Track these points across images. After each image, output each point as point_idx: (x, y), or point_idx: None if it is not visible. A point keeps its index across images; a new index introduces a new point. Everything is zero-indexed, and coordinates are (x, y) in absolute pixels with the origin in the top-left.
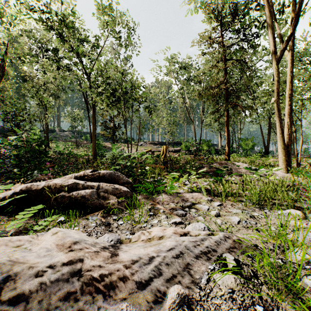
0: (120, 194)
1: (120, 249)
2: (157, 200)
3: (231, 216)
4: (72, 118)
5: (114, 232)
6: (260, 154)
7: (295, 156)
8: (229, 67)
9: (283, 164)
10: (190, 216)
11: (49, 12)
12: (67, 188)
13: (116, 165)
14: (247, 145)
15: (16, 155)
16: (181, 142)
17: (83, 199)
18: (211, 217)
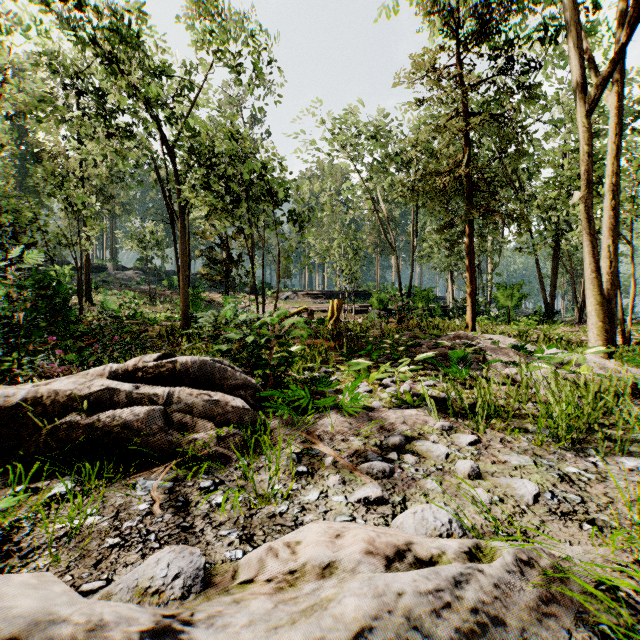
0: (226, 415)
1: (191, 631)
2: (317, 430)
3: (513, 480)
4: (140, 242)
5: (196, 532)
6: (538, 318)
7: (620, 322)
8: (475, 129)
9: (598, 340)
10: (404, 478)
11: (85, 9)
12: (87, 403)
13: (222, 342)
14: (508, 298)
15: (1, 318)
16: (369, 293)
17: (127, 432)
18: (460, 482)
